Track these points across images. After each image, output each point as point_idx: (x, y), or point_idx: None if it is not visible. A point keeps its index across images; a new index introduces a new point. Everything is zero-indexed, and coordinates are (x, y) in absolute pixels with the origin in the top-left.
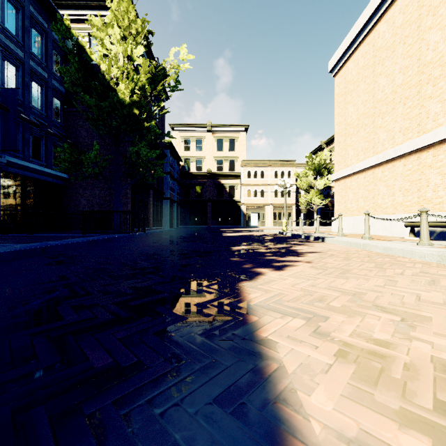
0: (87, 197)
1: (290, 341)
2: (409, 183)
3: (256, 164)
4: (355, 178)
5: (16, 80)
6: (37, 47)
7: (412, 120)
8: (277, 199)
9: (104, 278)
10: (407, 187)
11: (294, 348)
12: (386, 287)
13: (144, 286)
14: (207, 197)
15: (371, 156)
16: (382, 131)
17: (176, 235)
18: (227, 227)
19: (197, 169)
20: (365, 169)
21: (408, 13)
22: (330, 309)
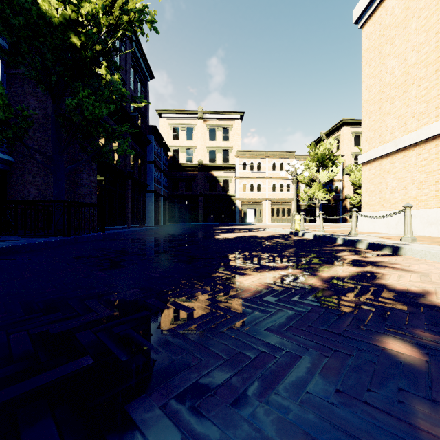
0: (38, 186)
1: None
2: None
3: (252, 155)
4: (399, 156)
5: None
6: None
7: None
8: (275, 194)
9: None
10: None
11: None
12: None
13: None
14: (198, 191)
15: (433, 121)
16: None
17: (150, 236)
18: (220, 224)
19: (187, 160)
20: (420, 142)
21: None
22: None
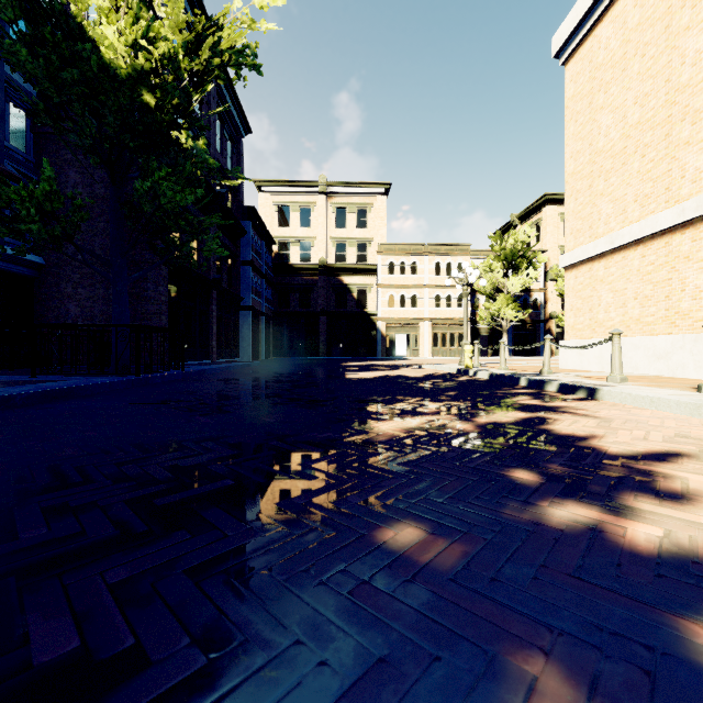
0: (81, 301)
1: None
2: None
3: (403, 251)
4: (616, 259)
5: None
6: None
7: None
8: (440, 311)
9: None
10: None
11: None
12: None
13: None
14: (319, 307)
15: (662, 209)
16: (692, 151)
17: (250, 376)
18: (354, 359)
19: (302, 259)
20: (644, 239)
21: None
22: None
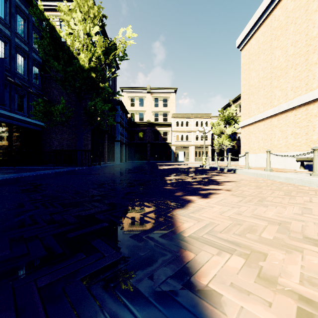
0: (58, 140)
1: (236, 291)
2: (299, 129)
3: (182, 116)
4: (256, 125)
5: (4, 52)
6: (21, 28)
7: (301, 81)
8: (198, 142)
9: (55, 206)
10: (297, 132)
11: (243, 306)
12: (305, 215)
13: (88, 215)
14: (147, 140)
15: (269, 109)
16: (277, 90)
17: (124, 167)
18: (161, 162)
19: (140, 120)
20: (264, 119)
21: (298, 0)
22: (264, 242)
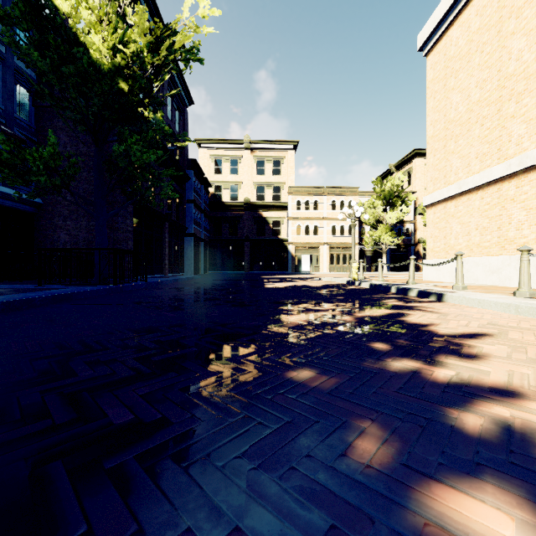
0: (69, 231)
1: None
2: None
3: (307, 192)
4: (463, 200)
5: None
6: None
7: None
8: (335, 237)
9: None
10: None
11: None
12: None
13: None
14: (244, 234)
15: (495, 164)
16: (516, 122)
17: (194, 286)
18: (270, 273)
19: (231, 198)
20: (483, 185)
21: None
22: None
